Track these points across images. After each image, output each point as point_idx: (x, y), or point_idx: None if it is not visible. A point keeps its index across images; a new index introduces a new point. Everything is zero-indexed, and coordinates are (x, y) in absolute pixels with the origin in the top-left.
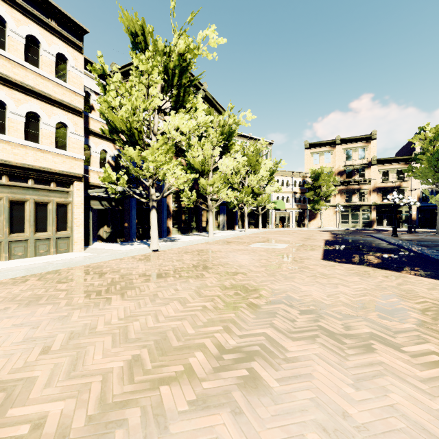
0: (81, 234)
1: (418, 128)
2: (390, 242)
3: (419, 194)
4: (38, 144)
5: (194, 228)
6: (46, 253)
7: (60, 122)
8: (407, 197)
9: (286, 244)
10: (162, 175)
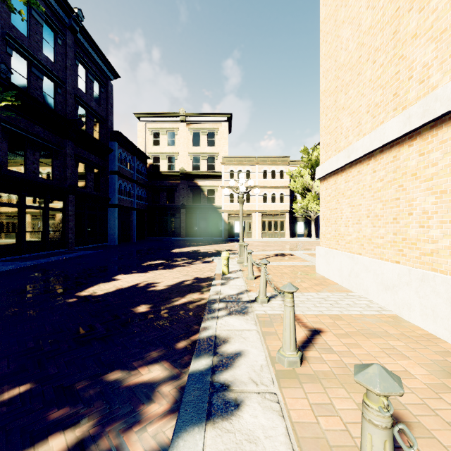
0: (288, 232)
1: None
2: None
3: None
4: (274, 203)
5: None
6: (277, 237)
7: (281, 193)
8: None
9: None
10: (310, 208)
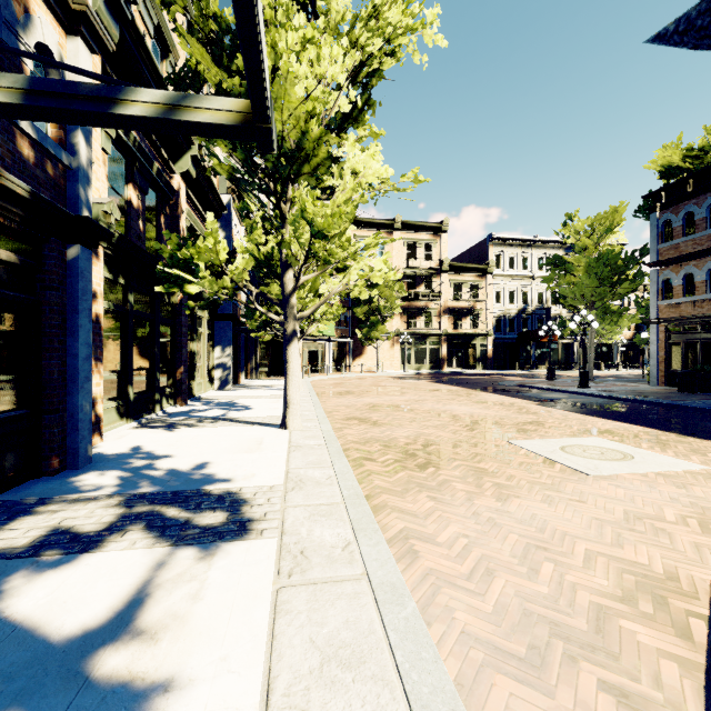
0: None
1: (566, 215)
2: (679, 405)
3: (493, 321)
4: None
5: (165, 392)
6: None
7: None
8: (483, 325)
9: (597, 438)
10: None
